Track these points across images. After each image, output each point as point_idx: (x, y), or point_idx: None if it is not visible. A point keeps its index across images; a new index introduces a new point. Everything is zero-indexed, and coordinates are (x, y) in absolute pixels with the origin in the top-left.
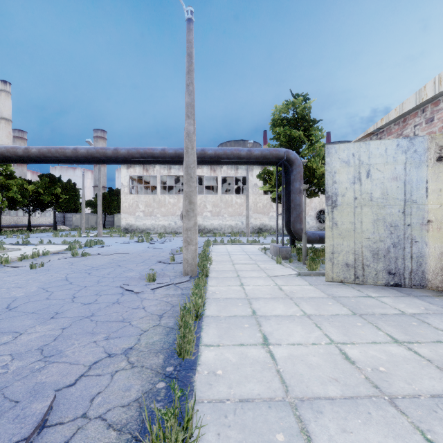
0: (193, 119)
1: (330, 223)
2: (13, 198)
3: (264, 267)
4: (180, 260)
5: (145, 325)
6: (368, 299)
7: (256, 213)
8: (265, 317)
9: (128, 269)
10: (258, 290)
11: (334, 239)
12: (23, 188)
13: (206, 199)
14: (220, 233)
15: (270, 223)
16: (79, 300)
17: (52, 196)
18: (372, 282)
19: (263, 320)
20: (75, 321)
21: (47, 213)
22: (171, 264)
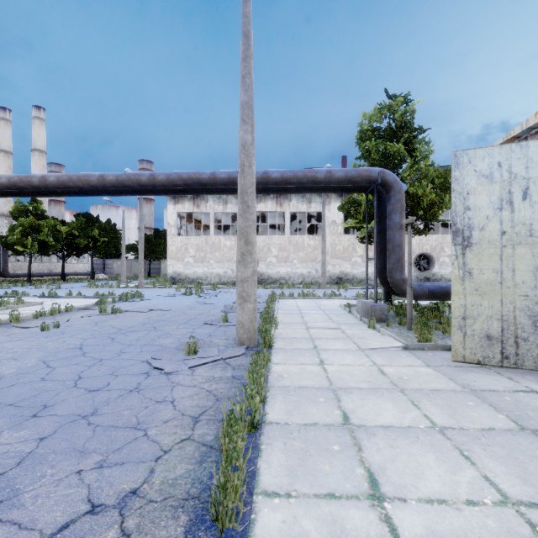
0: (251, 125)
1: (460, 272)
2: (44, 241)
3: (351, 334)
4: (235, 321)
5: (168, 438)
6: (534, 397)
7: (334, 258)
8: (366, 429)
9: (164, 333)
10: (347, 373)
11: (467, 297)
12: (56, 230)
13: (271, 240)
14: (288, 284)
15: (353, 272)
16: (84, 383)
17: (89, 239)
18: (533, 366)
19: (363, 437)
20: (64, 424)
21: (84, 259)
22: (222, 326)
